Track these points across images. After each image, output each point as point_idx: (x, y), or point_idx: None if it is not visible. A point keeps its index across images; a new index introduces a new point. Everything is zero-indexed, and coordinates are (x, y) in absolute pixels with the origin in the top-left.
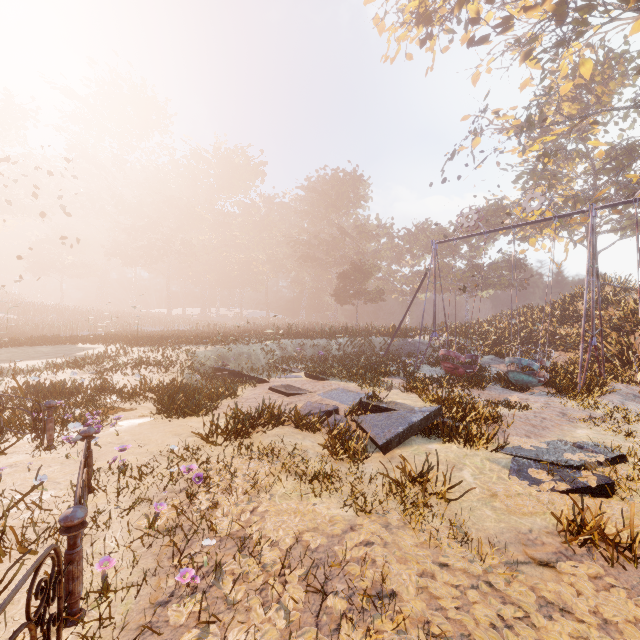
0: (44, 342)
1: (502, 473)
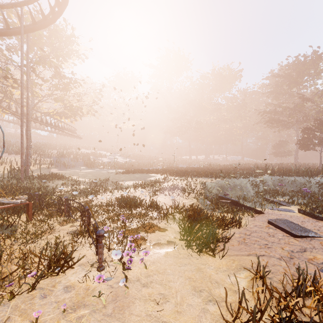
0: (137, 172)
1: None
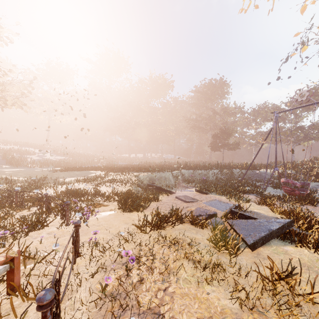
0: (77, 169)
1: None
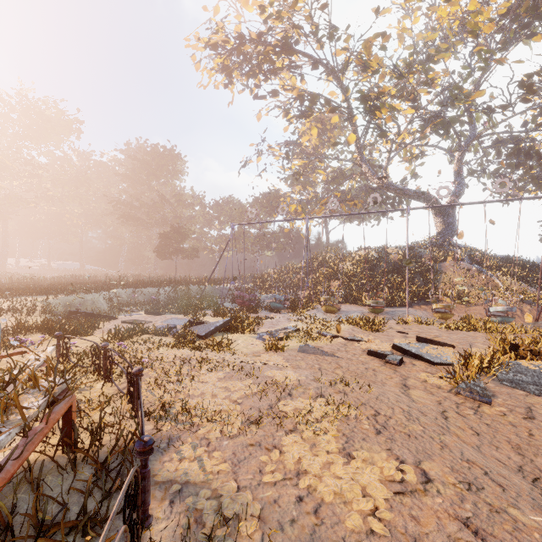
0: None
1: (254, 340)
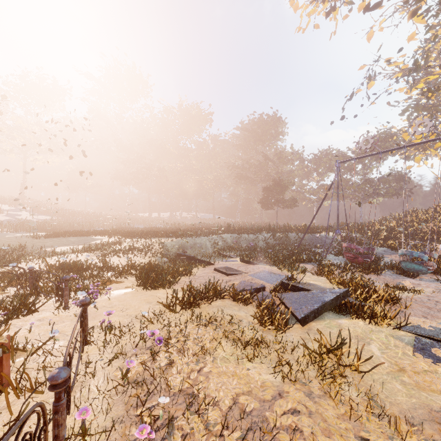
0: (72, 235)
1: (406, 349)
